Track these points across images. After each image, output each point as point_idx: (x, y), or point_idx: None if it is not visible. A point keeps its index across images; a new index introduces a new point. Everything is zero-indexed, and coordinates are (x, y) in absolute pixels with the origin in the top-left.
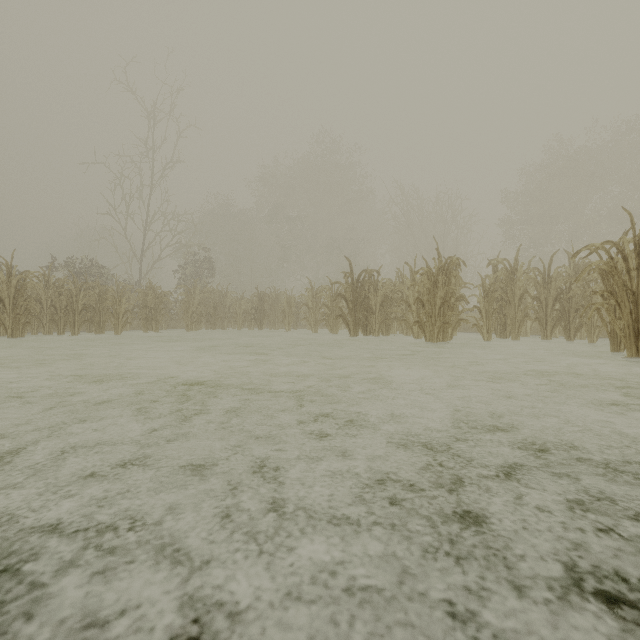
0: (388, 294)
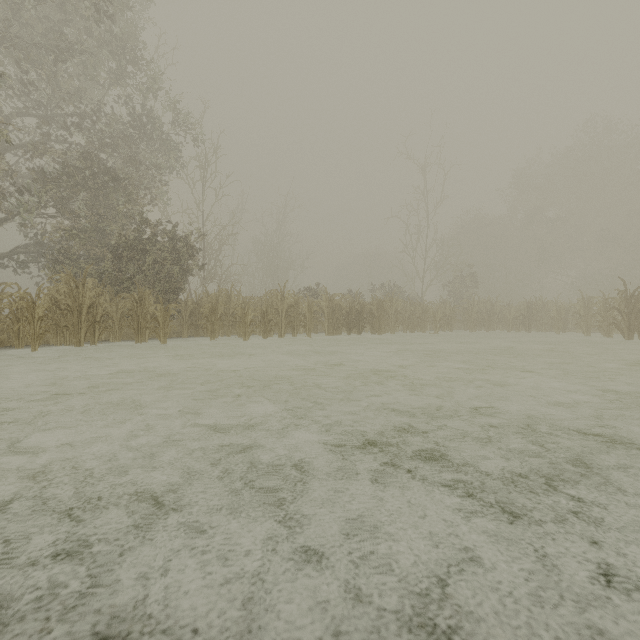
0: None
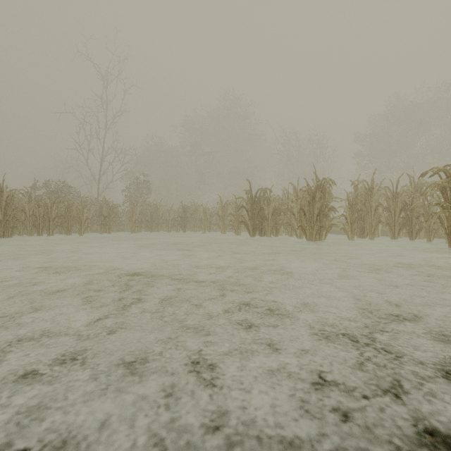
0: (277, 206)
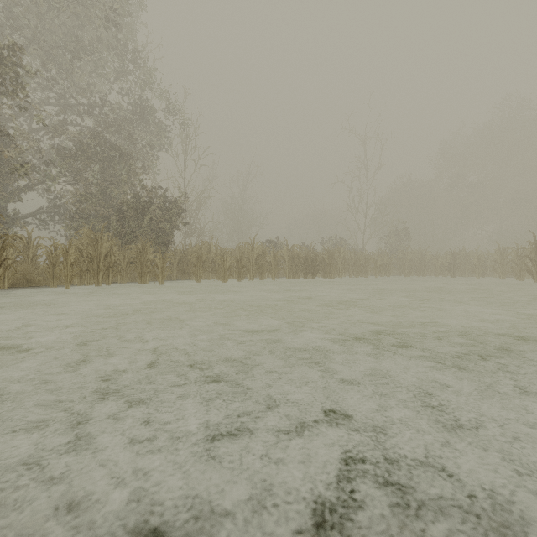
0: None
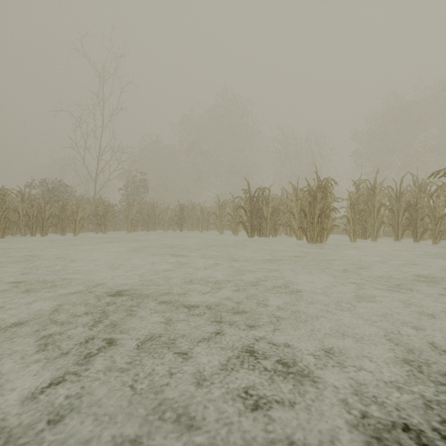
0: (276, 206)
